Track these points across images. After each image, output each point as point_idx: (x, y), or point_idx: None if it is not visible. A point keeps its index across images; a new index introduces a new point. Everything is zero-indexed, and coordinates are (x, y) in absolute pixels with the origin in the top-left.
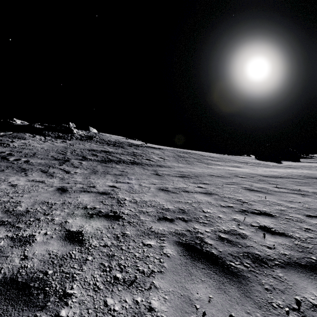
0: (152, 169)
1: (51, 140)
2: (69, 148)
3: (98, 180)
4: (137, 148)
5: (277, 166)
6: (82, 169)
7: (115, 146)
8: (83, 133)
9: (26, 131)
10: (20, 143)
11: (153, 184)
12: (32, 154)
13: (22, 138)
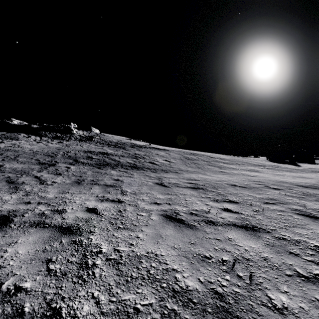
0: (156, 176)
1: (46, 141)
2: (63, 149)
3: (78, 196)
4: (140, 149)
5: (301, 170)
6: (66, 177)
7: (116, 147)
8: (84, 134)
9: (22, 131)
10: (8, 144)
11: (155, 203)
12: (14, 156)
13: (15, 138)
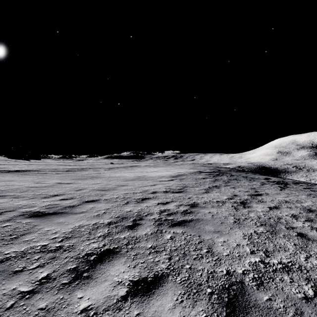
0: None
1: None
2: None
3: None
4: None
5: (30, 162)
6: None
7: None
8: None
9: None
10: None
11: None
12: None
13: None
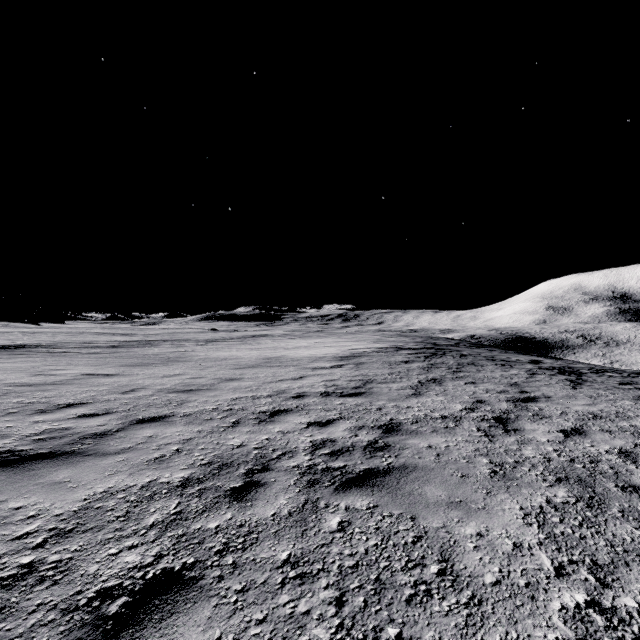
0: None
1: None
2: None
3: None
4: None
5: (40, 327)
6: None
7: None
8: None
9: None
10: None
11: None
12: None
13: None
